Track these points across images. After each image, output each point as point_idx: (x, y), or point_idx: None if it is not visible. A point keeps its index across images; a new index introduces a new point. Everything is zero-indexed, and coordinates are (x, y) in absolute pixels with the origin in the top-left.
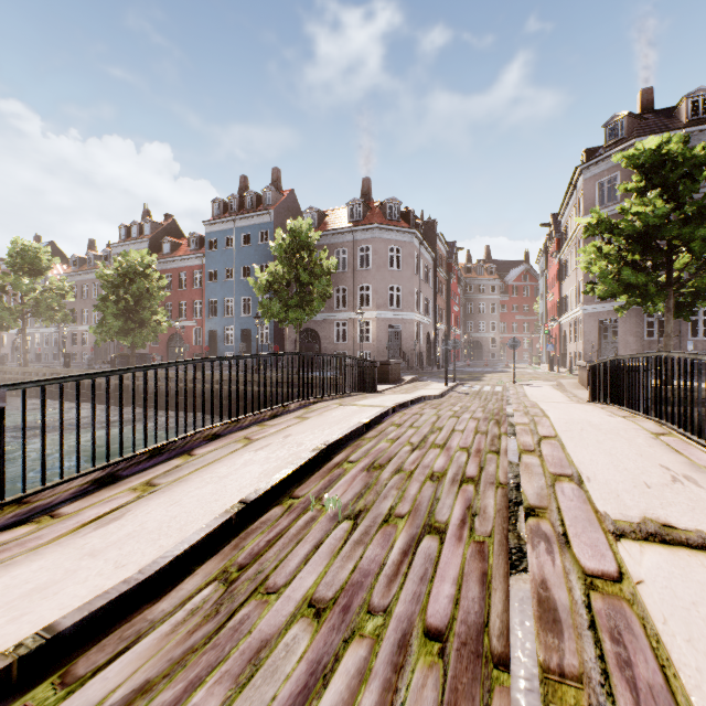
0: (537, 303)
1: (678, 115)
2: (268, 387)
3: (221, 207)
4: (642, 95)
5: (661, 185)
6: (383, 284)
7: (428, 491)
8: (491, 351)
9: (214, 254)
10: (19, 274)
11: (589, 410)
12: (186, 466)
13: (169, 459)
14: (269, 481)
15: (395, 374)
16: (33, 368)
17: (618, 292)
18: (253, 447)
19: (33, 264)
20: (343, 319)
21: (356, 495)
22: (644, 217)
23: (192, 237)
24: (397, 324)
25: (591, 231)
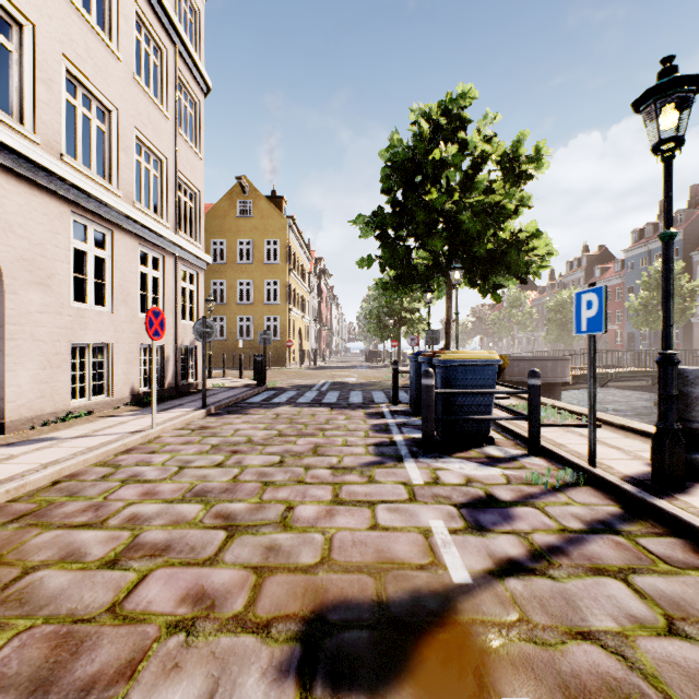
0: None
1: None
2: None
3: (637, 235)
4: None
5: None
6: None
7: None
8: None
9: (631, 273)
10: (511, 307)
11: None
12: None
13: None
14: None
15: None
16: None
17: None
18: None
19: (517, 301)
20: None
21: None
22: None
23: (615, 262)
24: None
25: None
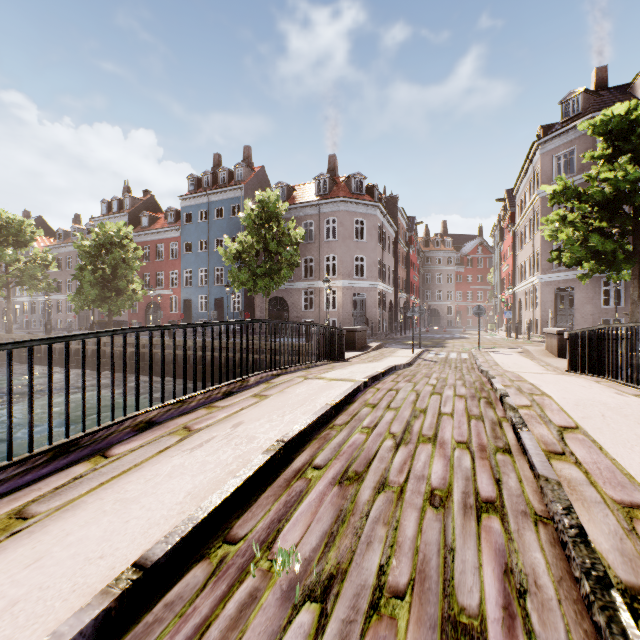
0: (491, 274)
1: (633, 91)
2: (237, 353)
3: (195, 183)
4: (596, 73)
5: (629, 152)
6: (348, 254)
7: (433, 530)
8: (448, 318)
9: (189, 227)
10: (4, 245)
11: (587, 386)
12: (90, 476)
13: (73, 463)
14: (194, 514)
15: (361, 341)
16: (16, 335)
17: (585, 260)
18: (189, 443)
19: (17, 236)
20: (310, 288)
21: (325, 538)
22: (615, 183)
23: (168, 211)
24: (362, 293)
25: (557, 198)
